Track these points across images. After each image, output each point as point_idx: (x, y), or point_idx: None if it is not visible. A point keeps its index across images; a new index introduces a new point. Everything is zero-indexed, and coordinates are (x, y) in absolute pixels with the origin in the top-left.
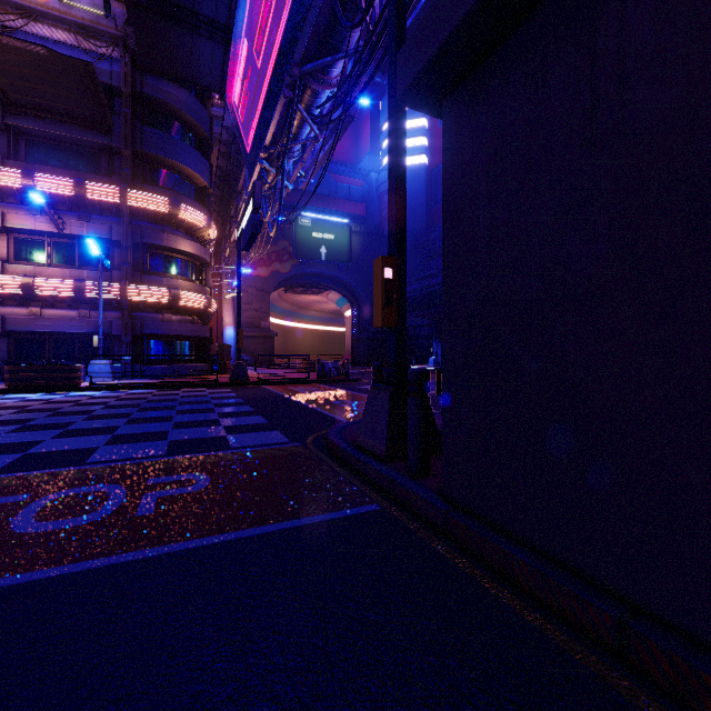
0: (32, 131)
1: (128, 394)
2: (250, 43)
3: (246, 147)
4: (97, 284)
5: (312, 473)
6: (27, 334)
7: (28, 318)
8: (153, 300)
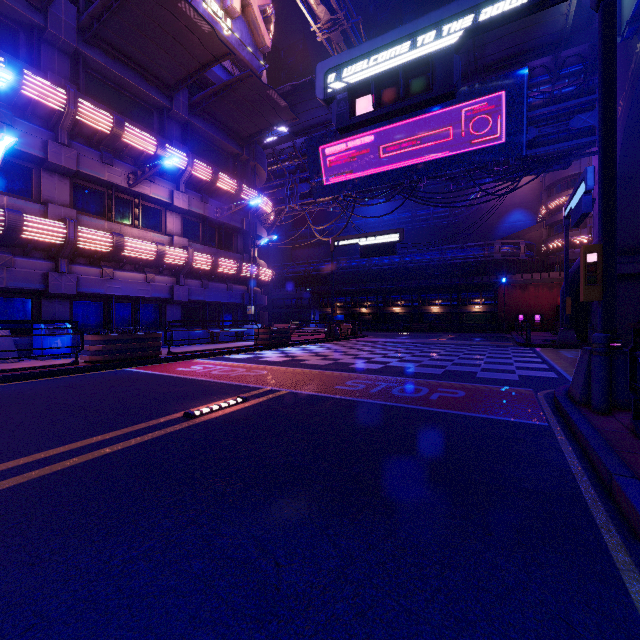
0: (198, 129)
1: (343, 345)
2: (378, 142)
3: (322, 180)
4: (247, 265)
5: (569, 349)
6: (190, 303)
7: (200, 289)
8: (266, 279)
